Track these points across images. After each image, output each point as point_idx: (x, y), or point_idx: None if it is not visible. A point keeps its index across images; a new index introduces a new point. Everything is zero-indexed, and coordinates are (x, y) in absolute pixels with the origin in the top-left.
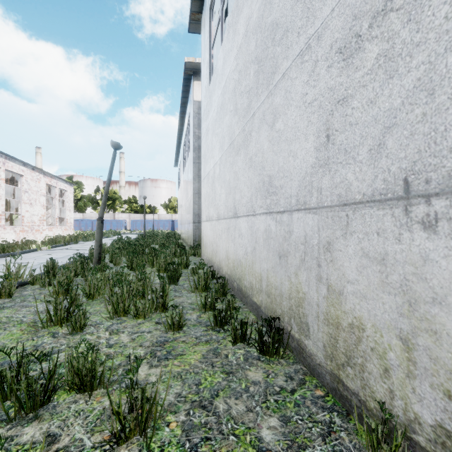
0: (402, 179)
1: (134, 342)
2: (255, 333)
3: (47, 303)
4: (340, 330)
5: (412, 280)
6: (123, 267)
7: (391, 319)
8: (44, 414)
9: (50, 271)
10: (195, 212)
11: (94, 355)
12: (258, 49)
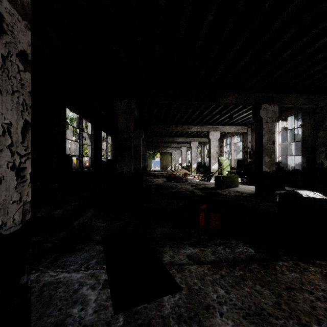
0: None
1: None
2: None
3: None
4: None
5: None
6: None
7: None
8: None
9: None
10: None
11: None
12: None
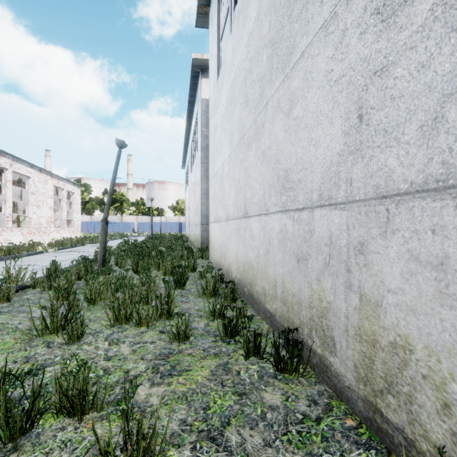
0: None
1: (135, 355)
2: (269, 345)
3: (43, 309)
4: (378, 349)
5: None
6: (127, 270)
7: (454, 341)
8: (25, 444)
9: (52, 274)
10: (202, 213)
11: (86, 373)
12: (271, 31)
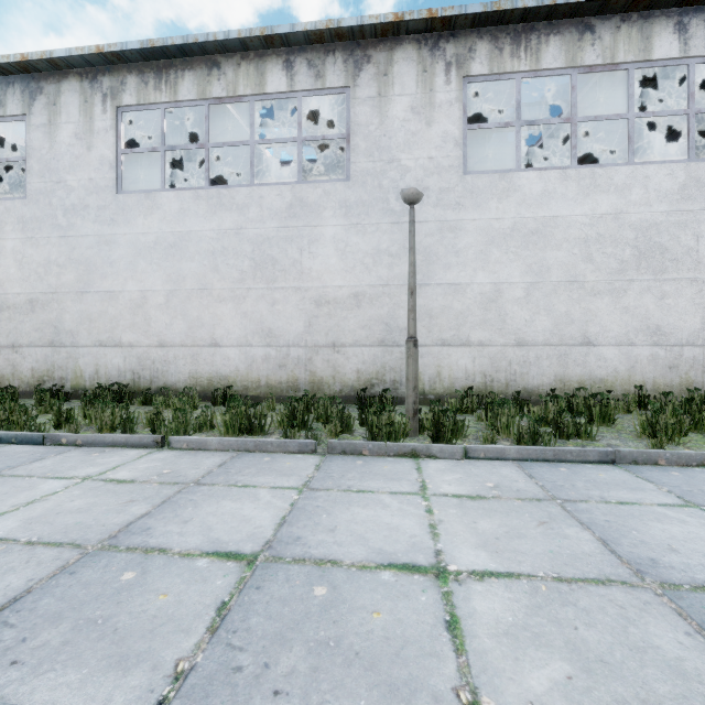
0: (13, 343)
1: None
2: None
3: None
4: None
5: (15, 362)
6: None
7: (11, 371)
8: None
9: None
10: None
11: None
12: None
